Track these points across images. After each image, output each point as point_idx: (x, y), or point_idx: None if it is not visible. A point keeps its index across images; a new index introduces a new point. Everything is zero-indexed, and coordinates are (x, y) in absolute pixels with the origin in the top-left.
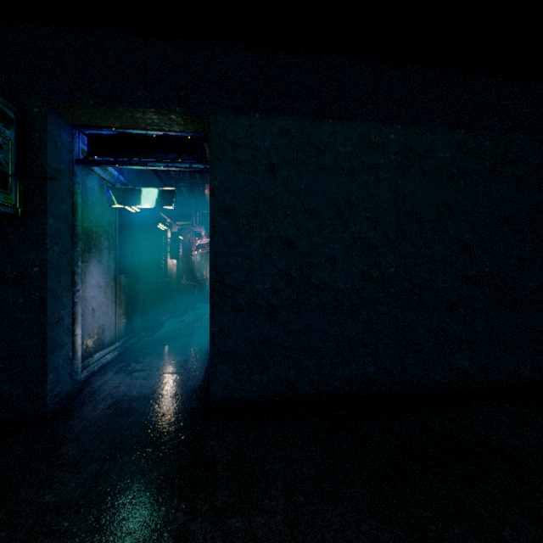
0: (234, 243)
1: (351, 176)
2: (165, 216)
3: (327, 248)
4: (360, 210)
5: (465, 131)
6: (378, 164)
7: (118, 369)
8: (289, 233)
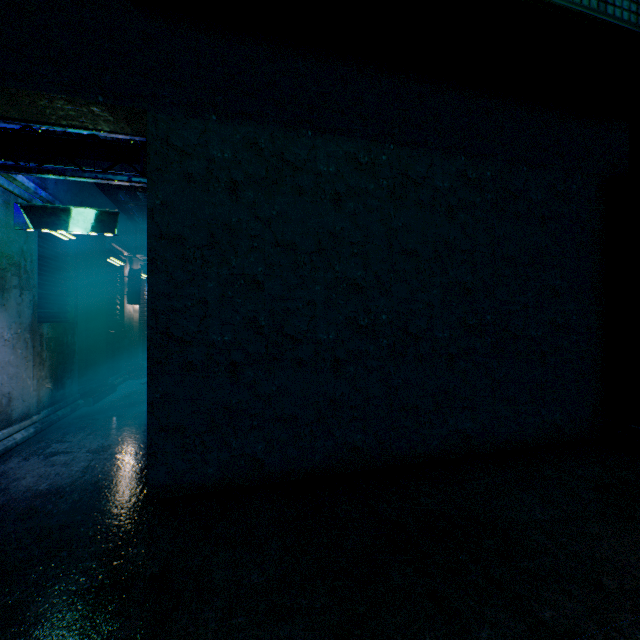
0: (182, 281)
1: (335, 202)
2: (120, 248)
3: (306, 290)
4: (346, 245)
5: (465, 158)
6: (368, 189)
7: (30, 453)
8: (257, 271)
